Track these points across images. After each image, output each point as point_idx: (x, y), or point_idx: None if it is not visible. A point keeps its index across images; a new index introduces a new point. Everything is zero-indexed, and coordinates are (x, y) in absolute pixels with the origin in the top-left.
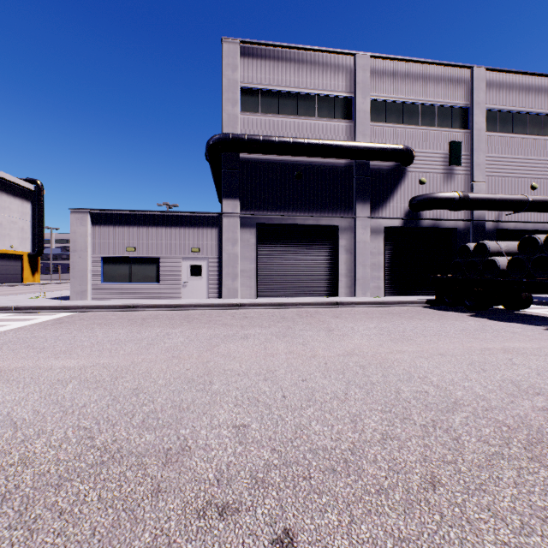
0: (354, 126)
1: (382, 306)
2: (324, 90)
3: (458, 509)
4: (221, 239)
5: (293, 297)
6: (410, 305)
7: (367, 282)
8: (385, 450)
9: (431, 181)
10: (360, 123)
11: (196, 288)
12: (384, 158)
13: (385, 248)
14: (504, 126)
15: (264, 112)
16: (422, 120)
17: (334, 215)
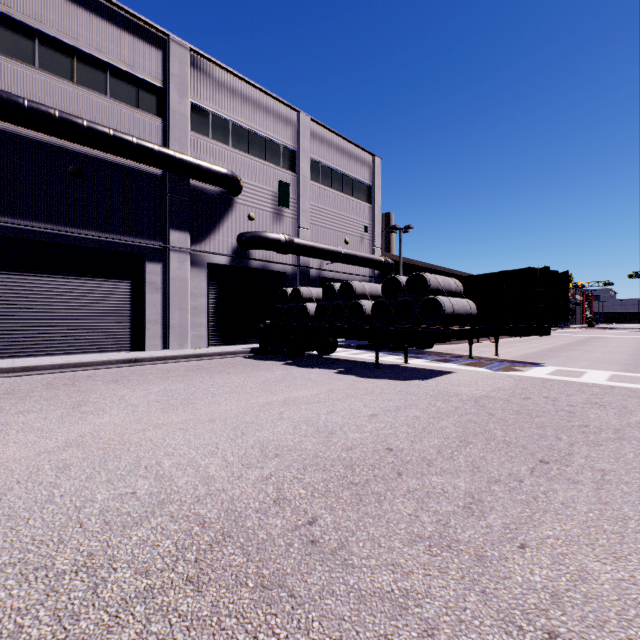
0: (167, 128)
1: (198, 359)
2: (123, 63)
3: None
4: None
5: (66, 355)
6: (232, 356)
7: (186, 330)
8: None
9: (261, 219)
10: (177, 128)
11: None
12: (207, 180)
13: (210, 289)
14: (326, 179)
15: (3, 52)
16: (252, 149)
17: (138, 239)
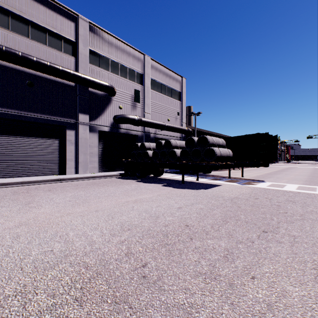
0: (77, 62)
1: (93, 179)
2: (54, 29)
3: None
4: None
5: (25, 177)
6: (110, 177)
7: (87, 164)
8: None
9: (125, 108)
10: (82, 62)
11: None
12: (98, 88)
13: (99, 143)
14: (158, 89)
15: None
16: (121, 73)
17: (62, 118)
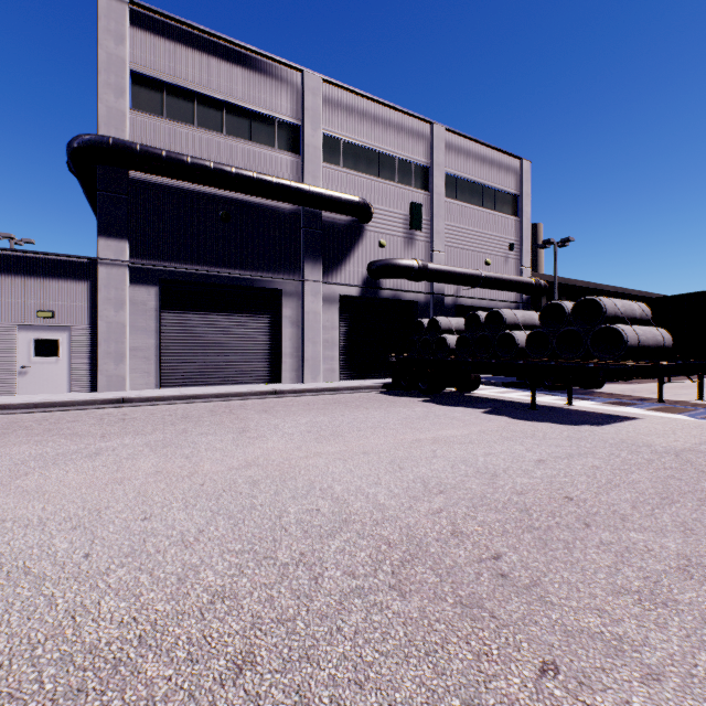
0: (302, 163)
1: (332, 393)
2: (263, 107)
3: (254, 705)
4: (96, 299)
5: (218, 386)
6: (365, 391)
7: (319, 363)
8: (201, 623)
9: (391, 245)
10: (310, 161)
11: (47, 377)
12: (338, 210)
13: (341, 322)
14: (463, 194)
15: (171, 117)
16: (382, 172)
17: (276, 275)
